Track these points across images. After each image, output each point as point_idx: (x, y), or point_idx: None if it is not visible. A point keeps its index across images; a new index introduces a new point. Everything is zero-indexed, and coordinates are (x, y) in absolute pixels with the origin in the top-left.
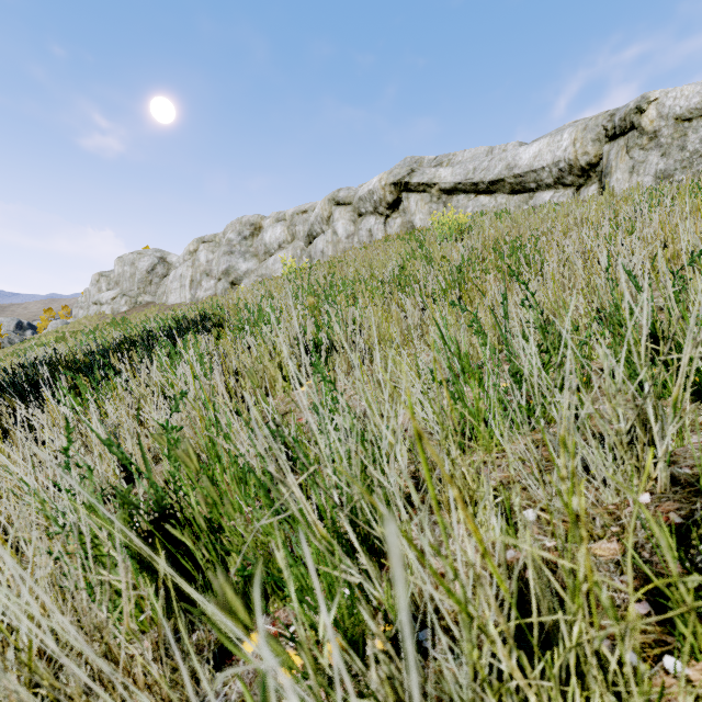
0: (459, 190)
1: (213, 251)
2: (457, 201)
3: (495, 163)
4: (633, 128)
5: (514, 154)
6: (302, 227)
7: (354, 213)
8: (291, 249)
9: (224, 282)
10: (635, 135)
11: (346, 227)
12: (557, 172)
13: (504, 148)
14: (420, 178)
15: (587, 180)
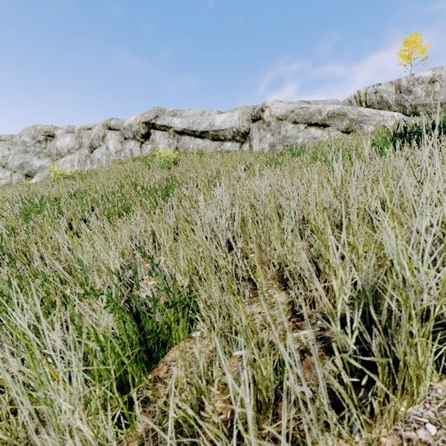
0: (185, 133)
1: (9, 148)
2: (185, 139)
3: (204, 121)
4: (260, 119)
5: (213, 118)
6: (87, 139)
7: (122, 136)
8: (77, 154)
9: (18, 174)
10: (261, 122)
11: (115, 145)
12: (233, 133)
13: (210, 113)
14: (162, 122)
15: (245, 140)
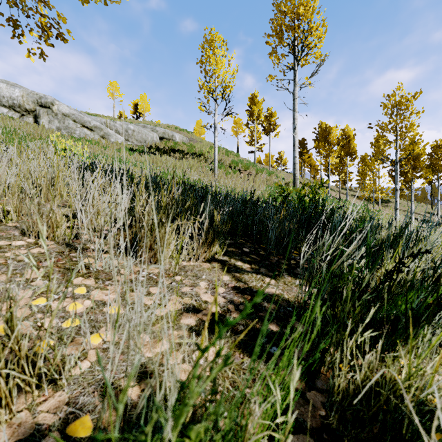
0: None
1: None
2: None
3: None
4: (50, 108)
5: None
6: None
7: None
8: None
9: None
10: (51, 111)
11: None
12: (12, 103)
13: None
14: None
15: (28, 114)
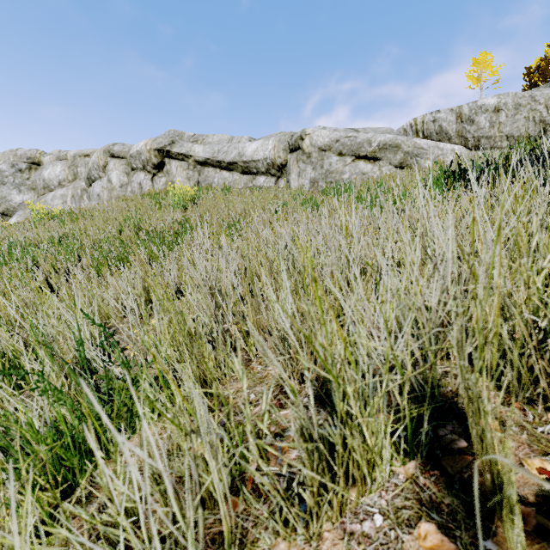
0: (209, 164)
1: None
2: (208, 172)
3: (231, 150)
4: (299, 148)
5: (243, 146)
6: (84, 169)
7: (128, 166)
8: (71, 188)
9: None
10: (300, 153)
11: (119, 177)
12: (267, 165)
13: (239, 139)
14: (179, 149)
15: (282, 174)
